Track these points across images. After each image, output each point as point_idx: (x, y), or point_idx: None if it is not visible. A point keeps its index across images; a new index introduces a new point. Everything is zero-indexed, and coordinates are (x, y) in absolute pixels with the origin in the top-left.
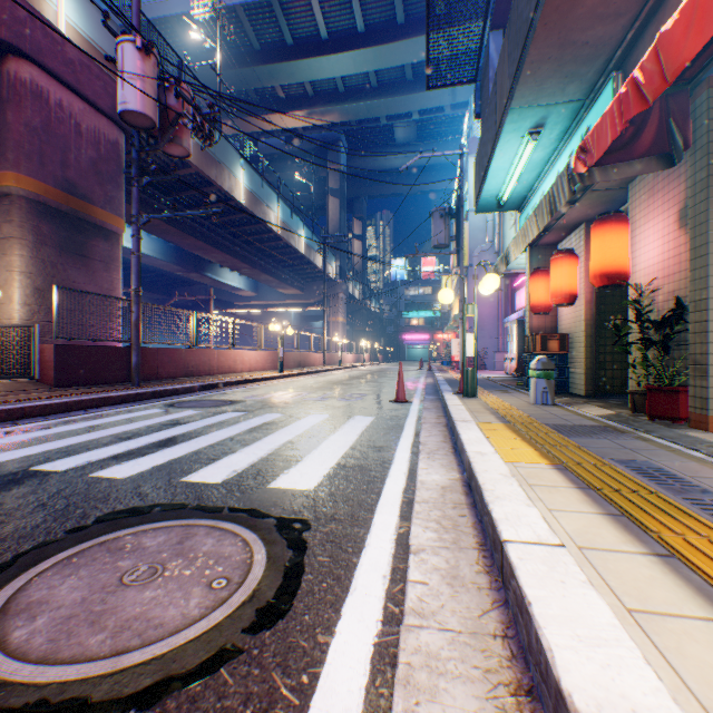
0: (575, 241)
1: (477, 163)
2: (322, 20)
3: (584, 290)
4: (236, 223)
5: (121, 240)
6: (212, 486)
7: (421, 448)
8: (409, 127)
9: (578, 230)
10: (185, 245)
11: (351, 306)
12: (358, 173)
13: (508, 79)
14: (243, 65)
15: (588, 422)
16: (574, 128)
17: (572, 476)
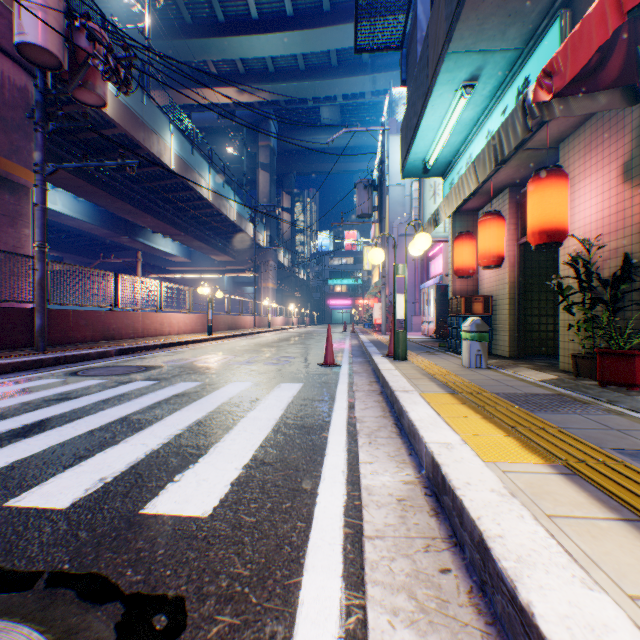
0: (498, 205)
1: (404, 127)
2: (253, 0)
3: (508, 253)
4: (167, 189)
5: (32, 194)
6: (48, 517)
7: (359, 427)
8: (334, 111)
9: (502, 194)
10: (114, 209)
11: (281, 274)
12: (287, 150)
13: (446, 20)
14: (175, 37)
15: (538, 390)
16: (508, 83)
17: (594, 489)
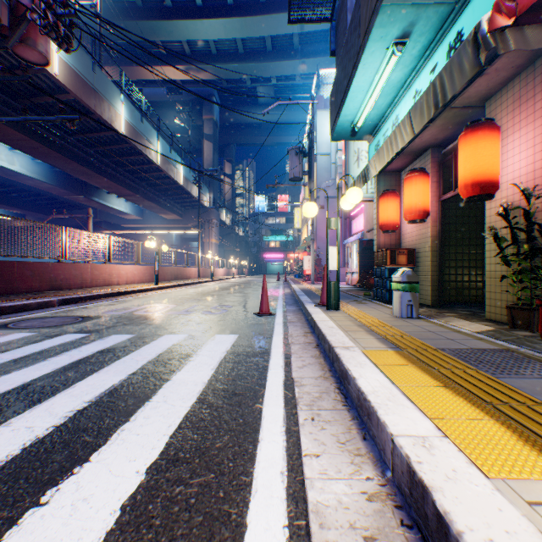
0: (421, 165)
1: (334, 92)
2: None
3: (431, 209)
4: (119, 153)
5: None
6: None
7: (298, 394)
8: (269, 90)
9: (424, 155)
10: (69, 170)
11: (223, 231)
12: (228, 124)
13: None
14: (127, 18)
15: (482, 344)
16: (438, 41)
17: None
